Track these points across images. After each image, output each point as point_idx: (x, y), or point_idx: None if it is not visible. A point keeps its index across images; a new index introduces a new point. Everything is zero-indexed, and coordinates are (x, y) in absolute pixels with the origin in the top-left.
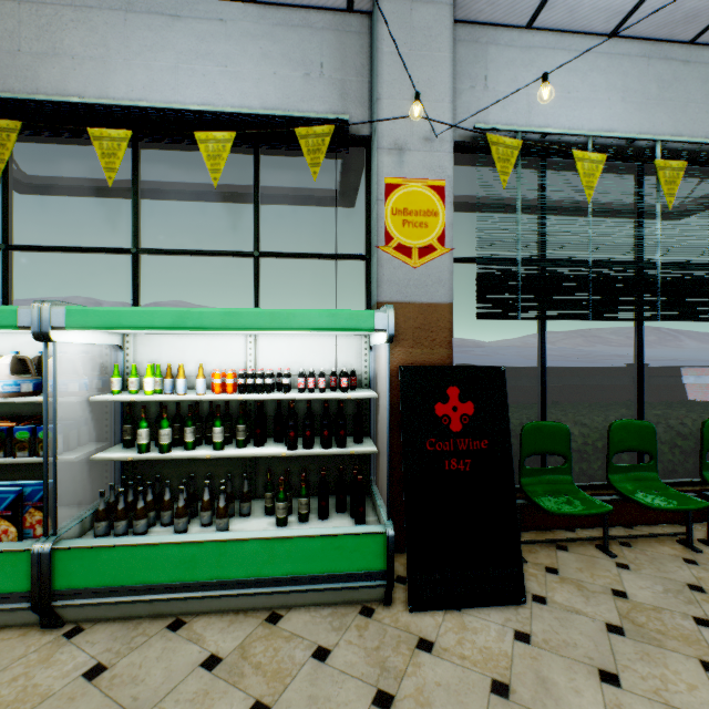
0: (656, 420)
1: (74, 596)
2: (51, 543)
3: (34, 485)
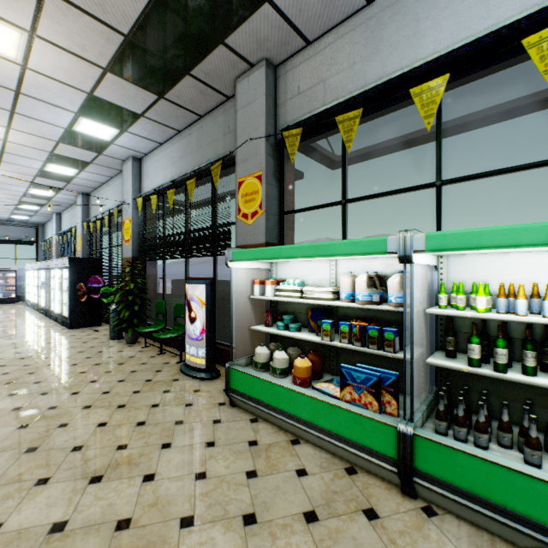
0: None
1: (431, 481)
2: (411, 428)
3: (384, 373)
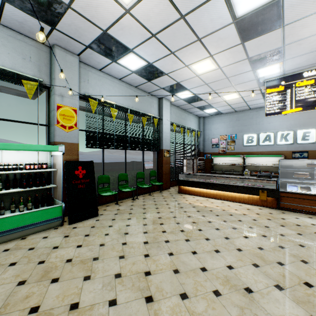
0: (129, 173)
1: None
2: None
3: None
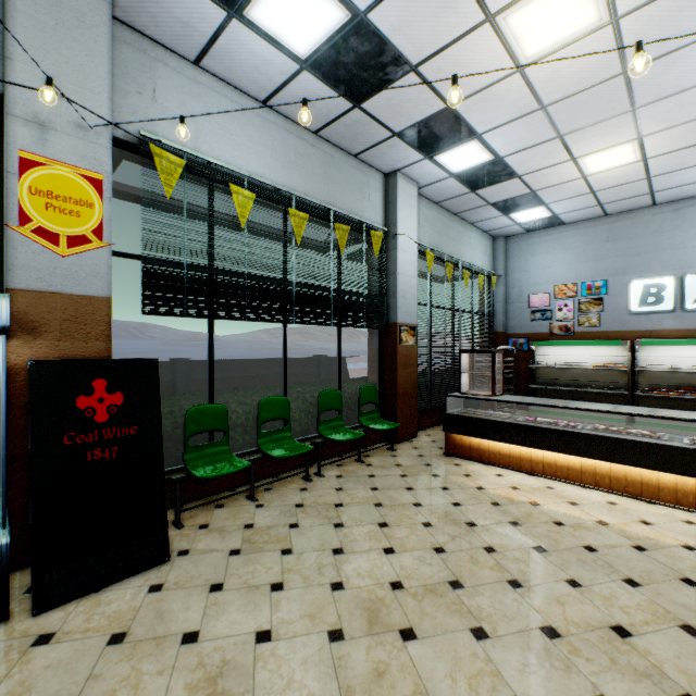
0: (297, 395)
1: None
2: None
3: None
